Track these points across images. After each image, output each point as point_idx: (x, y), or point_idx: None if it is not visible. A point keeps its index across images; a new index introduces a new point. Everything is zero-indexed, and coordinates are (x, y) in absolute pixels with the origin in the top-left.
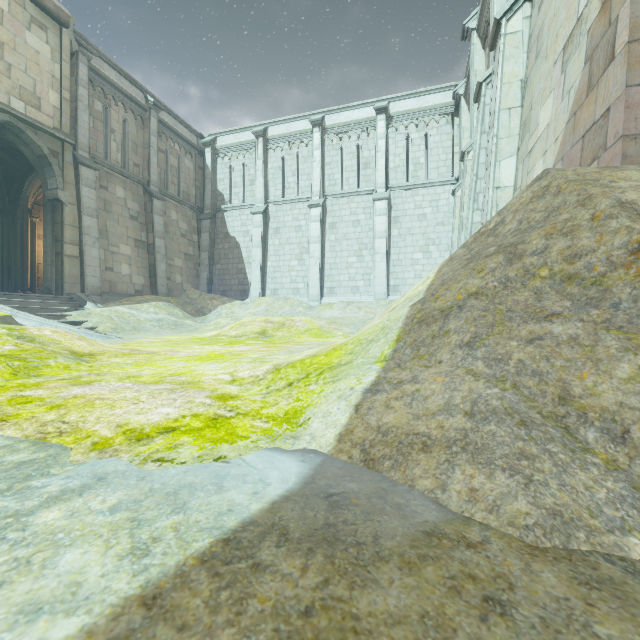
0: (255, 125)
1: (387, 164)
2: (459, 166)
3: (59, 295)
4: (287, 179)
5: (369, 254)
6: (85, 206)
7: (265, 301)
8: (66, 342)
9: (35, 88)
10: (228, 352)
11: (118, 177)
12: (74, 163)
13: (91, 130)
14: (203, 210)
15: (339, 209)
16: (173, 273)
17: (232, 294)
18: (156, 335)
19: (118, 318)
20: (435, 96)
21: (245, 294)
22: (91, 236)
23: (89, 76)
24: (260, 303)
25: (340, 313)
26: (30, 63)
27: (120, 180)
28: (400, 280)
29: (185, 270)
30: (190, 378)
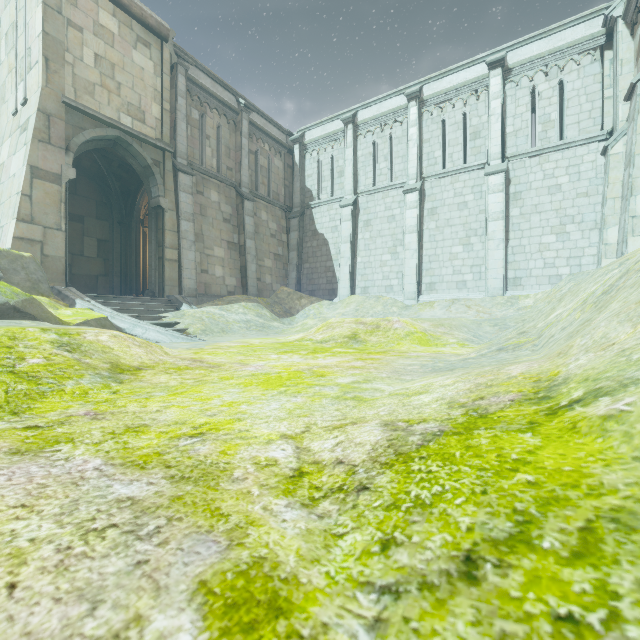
0: (344, 112)
1: (504, 129)
2: (613, 114)
3: (161, 297)
4: (378, 165)
5: (479, 241)
6: (183, 211)
7: (354, 300)
8: (119, 351)
9: (140, 103)
10: (308, 368)
11: (213, 182)
12: (174, 171)
13: (189, 138)
14: (292, 209)
15: (440, 191)
16: (263, 274)
17: (320, 294)
18: (241, 337)
19: (208, 319)
20: (574, 29)
21: (333, 293)
22: (188, 240)
23: (187, 87)
24: (349, 302)
25: (443, 313)
26: (136, 80)
27: (214, 184)
28: (522, 271)
29: (274, 270)
30: (215, 449)
